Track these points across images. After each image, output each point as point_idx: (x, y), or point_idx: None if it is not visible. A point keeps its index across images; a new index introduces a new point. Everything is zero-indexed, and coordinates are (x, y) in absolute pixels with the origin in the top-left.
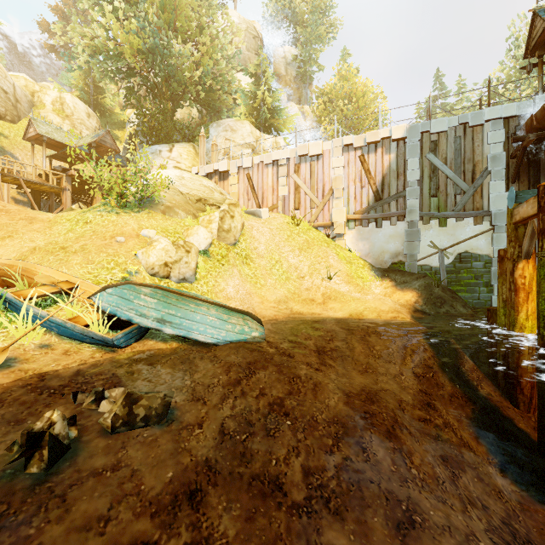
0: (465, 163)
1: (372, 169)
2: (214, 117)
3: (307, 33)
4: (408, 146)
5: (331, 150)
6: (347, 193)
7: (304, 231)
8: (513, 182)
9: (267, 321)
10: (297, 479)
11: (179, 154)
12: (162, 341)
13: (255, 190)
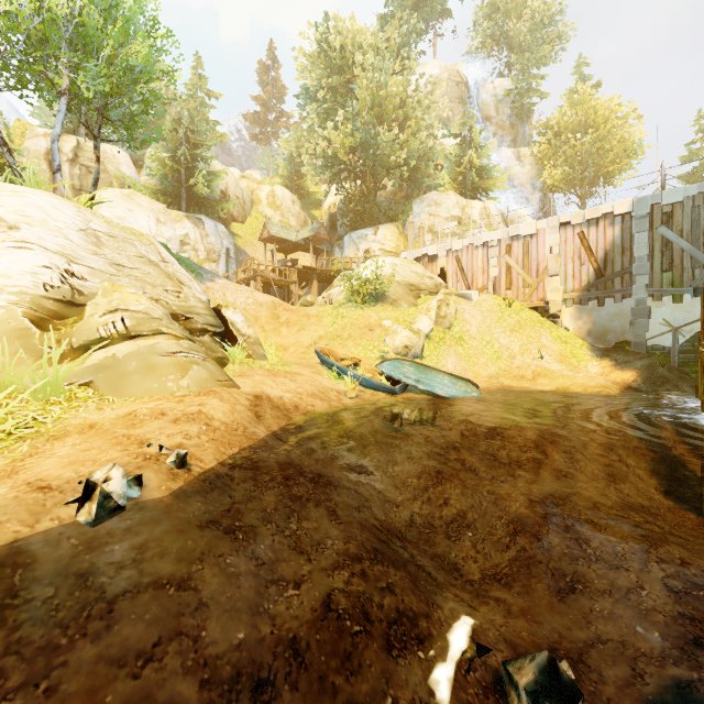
0: None
1: (593, 245)
2: (415, 189)
3: (525, 59)
4: (634, 220)
5: (546, 228)
6: (563, 272)
7: (516, 312)
8: None
9: (481, 390)
10: (504, 457)
11: (383, 236)
12: (416, 394)
13: (465, 272)
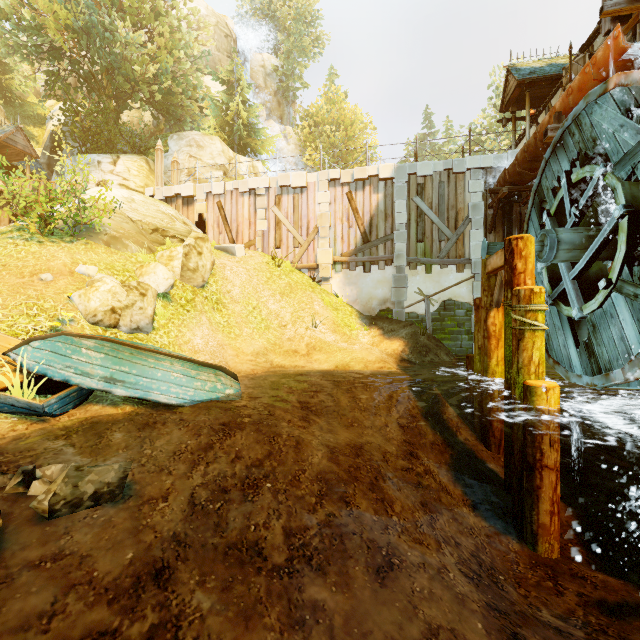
0: (449, 210)
1: (360, 208)
2: (174, 126)
3: (290, 43)
4: (396, 187)
5: (317, 183)
6: (333, 233)
7: (286, 273)
8: (490, 232)
9: (244, 377)
10: (278, 541)
11: (126, 169)
12: (111, 406)
13: (228, 222)
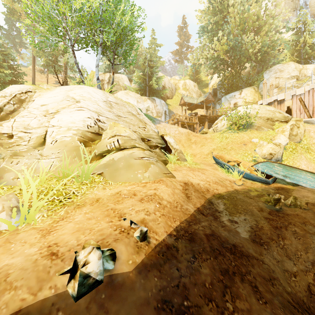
0: None
1: None
2: (264, 66)
3: None
4: None
5: None
6: None
7: None
8: None
9: None
10: None
11: (245, 94)
12: (284, 184)
13: (306, 107)
